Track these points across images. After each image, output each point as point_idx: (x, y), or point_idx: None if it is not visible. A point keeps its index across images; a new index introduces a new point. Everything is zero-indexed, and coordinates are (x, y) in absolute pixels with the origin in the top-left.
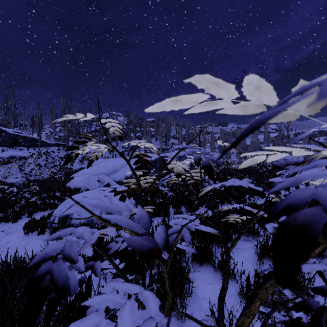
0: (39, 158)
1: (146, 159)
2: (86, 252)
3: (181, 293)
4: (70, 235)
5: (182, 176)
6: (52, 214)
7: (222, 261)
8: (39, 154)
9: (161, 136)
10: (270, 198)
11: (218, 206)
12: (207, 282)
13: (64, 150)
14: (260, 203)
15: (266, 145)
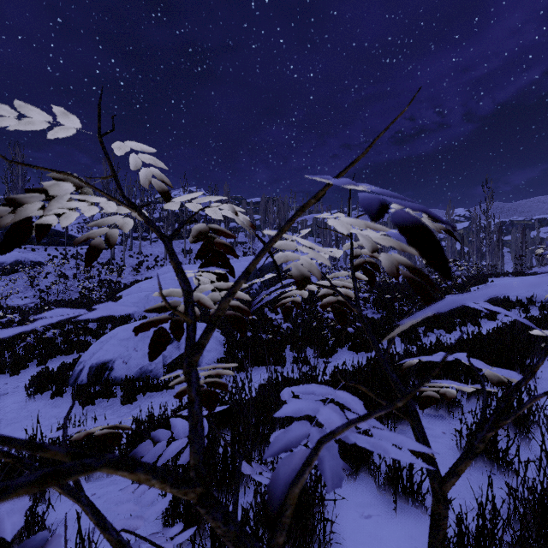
0: (64, 264)
1: (224, 241)
2: (0, 519)
3: (308, 546)
4: (109, 398)
5: (309, 287)
6: (79, 361)
7: (394, 468)
8: (64, 258)
9: (271, 227)
10: (468, 333)
11: (371, 346)
12: (362, 514)
13: (108, 251)
14: (446, 341)
15: (450, 242)
